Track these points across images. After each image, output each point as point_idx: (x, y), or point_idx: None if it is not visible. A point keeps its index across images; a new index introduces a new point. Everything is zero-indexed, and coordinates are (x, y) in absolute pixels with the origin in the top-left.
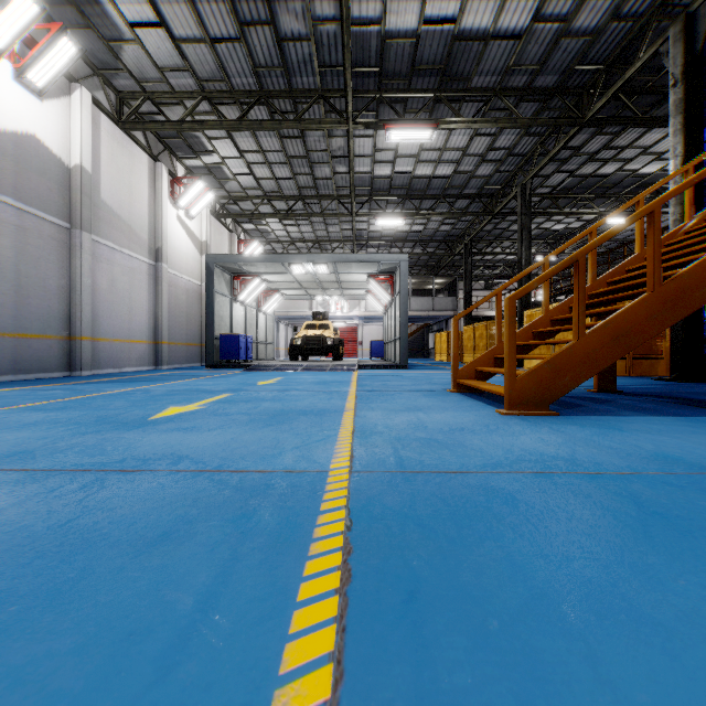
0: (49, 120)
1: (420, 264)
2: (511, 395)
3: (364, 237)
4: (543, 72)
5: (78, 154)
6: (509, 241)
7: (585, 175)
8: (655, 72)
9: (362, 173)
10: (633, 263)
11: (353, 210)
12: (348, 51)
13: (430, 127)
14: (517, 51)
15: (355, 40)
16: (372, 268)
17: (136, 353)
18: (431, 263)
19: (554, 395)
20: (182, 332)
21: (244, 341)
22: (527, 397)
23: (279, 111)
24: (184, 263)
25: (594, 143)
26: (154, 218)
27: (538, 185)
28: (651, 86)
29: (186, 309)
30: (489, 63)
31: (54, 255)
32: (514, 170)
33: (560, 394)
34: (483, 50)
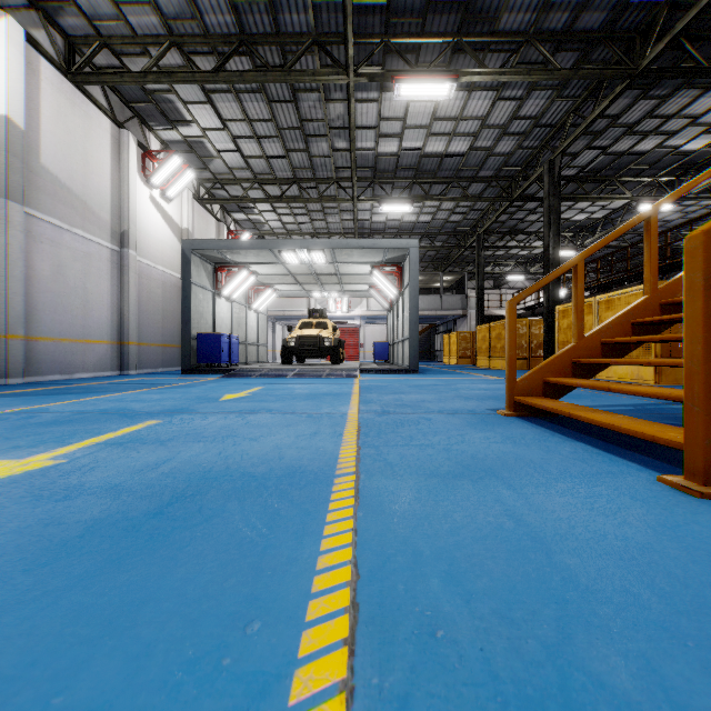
0: None
1: (426, 260)
2: (708, 450)
3: (366, 229)
4: (589, 8)
5: (4, 103)
6: (524, 233)
7: (618, 153)
8: None
9: (364, 150)
10: None
11: (354, 193)
12: None
13: (449, 78)
14: None
15: None
16: (376, 257)
17: (93, 356)
18: (438, 259)
19: None
20: (157, 331)
21: (227, 341)
22: None
23: (264, 61)
24: (160, 251)
25: (635, 111)
26: (119, 196)
27: (564, 166)
28: None
29: (163, 305)
30: None
31: None
32: (539, 146)
33: None
34: None
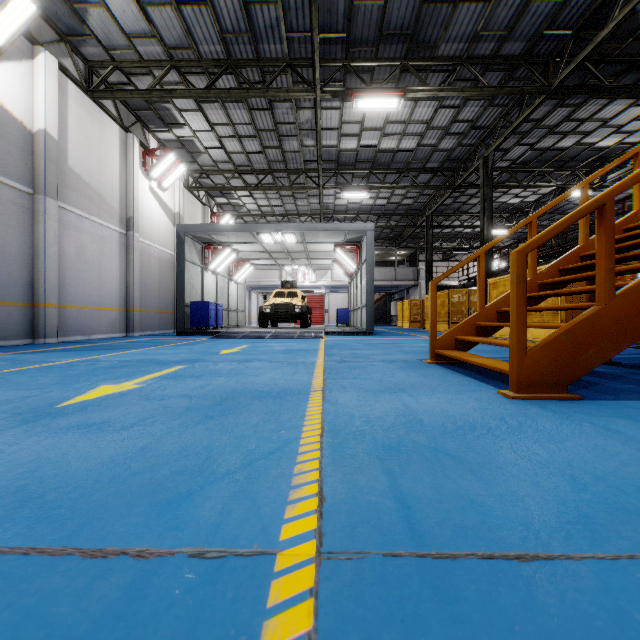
0: (9, 83)
1: (383, 237)
2: (519, 373)
3: (331, 211)
4: (510, 39)
5: (42, 119)
6: (467, 214)
7: (544, 149)
8: (623, 39)
9: (329, 147)
10: (630, 221)
11: (320, 182)
12: (315, 10)
13: (397, 95)
14: (486, 15)
15: (323, 3)
16: (338, 238)
17: (106, 320)
18: (393, 235)
19: (574, 373)
20: (155, 300)
21: (214, 308)
22: (540, 376)
23: (247, 80)
24: (157, 233)
25: (555, 116)
26: (126, 188)
27: (498, 159)
28: (617, 54)
29: (159, 277)
30: (457, 29)
31: (16, 220)
32: (476, 143)
33: (582, 372)
34: (452, 14)
